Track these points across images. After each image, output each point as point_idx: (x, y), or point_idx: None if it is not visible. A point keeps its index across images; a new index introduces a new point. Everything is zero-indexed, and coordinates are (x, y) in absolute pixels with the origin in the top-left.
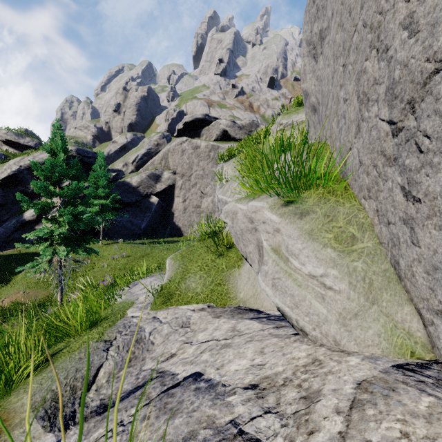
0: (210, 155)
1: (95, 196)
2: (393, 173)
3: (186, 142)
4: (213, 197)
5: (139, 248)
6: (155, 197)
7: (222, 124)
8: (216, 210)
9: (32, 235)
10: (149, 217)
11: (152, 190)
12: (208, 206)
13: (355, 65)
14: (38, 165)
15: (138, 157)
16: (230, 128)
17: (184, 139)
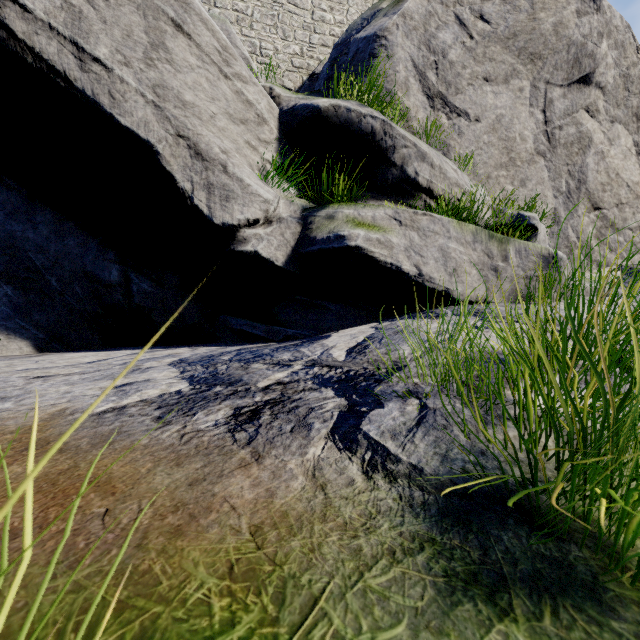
0: None
1: None
2: (548, 237)
3: None
4: None
5: None
6: None
7: None
8: None
9: None
10: None
11: None
12: None
13: (524, 189)
14: None
15: None
16: None
17: None
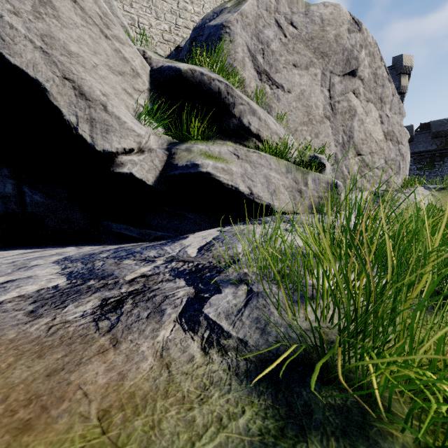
0: None
1: None
2: (331, 171)
3: None
4: None
5: None
6: None
7: None
8: None
9: None
10: None
11: None
12: None
13: (317, 139)
14: None
15: None
16: None
17: None
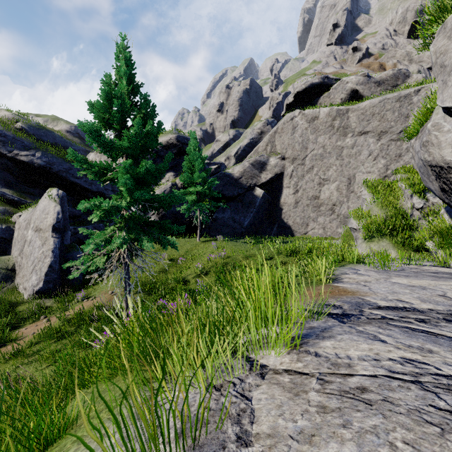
0: (335, 125)
1: (192, 183)
2: None
3: (299, 115)
4: (338, 183)
5: (241, 248)
6: (259, 189)
7: (350, 82)
8: (344, 200)
9: (93, 215)
10: (253, 213)
11: (256, 181)
12: (330, 196)
13: None
14: (96, 107)
15: (240, 149)
16: (362, 85)
17: (296, 112)
